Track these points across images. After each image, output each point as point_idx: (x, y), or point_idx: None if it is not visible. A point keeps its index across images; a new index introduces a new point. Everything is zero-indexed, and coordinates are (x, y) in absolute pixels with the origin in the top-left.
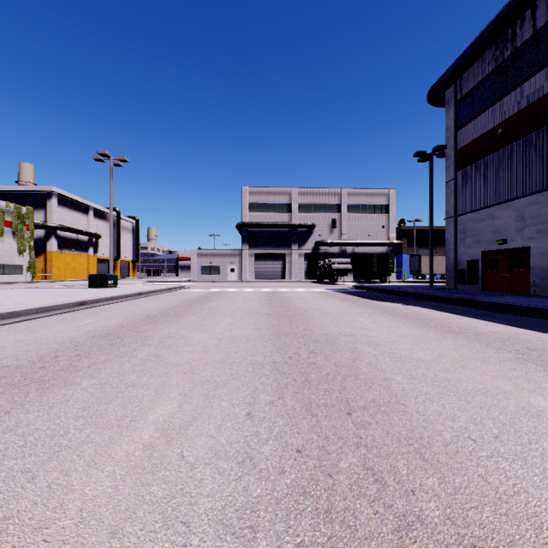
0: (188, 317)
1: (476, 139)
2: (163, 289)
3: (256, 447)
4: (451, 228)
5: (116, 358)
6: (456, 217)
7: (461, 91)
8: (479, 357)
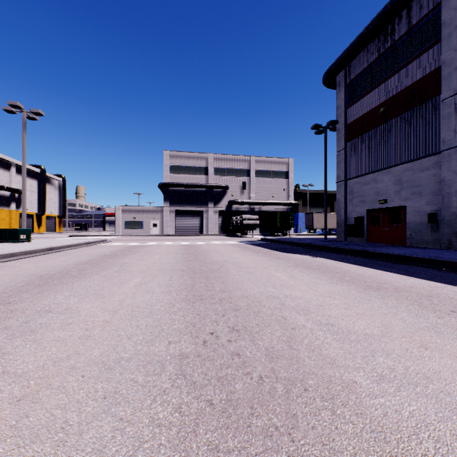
0: (91, 276)
1: (362, 116)
2: (81, 244)
3: None
4: (342, 190)
5: None
6: (346, 181)
7: (350, 75)
8: (428, 325)
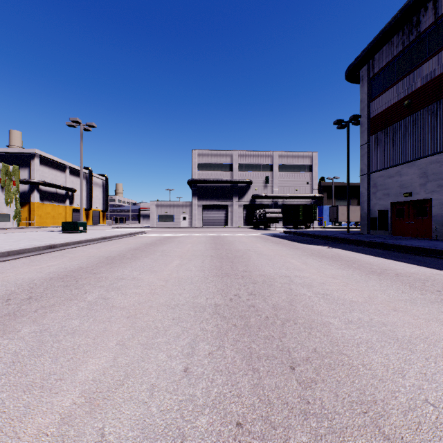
0: (142, 259)
1: (386, 110)
2: (125, 234)
3: (190, 418)
4: (365, 183)
5: (66, 301)
6: (369, 174)
7: (373, 69)
8: (407, 298)
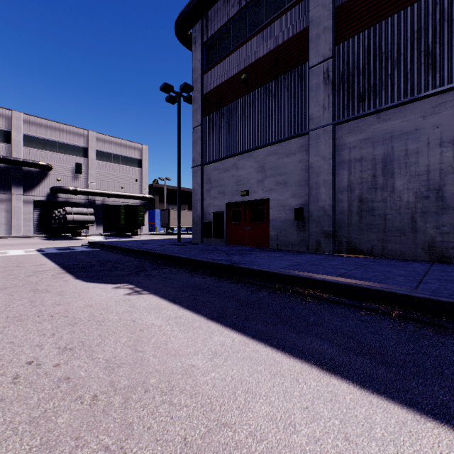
0: None
1: (221, 85)
2: None
3: None
4: (198, 177)
5: None
6: (203, 166)
7: (208, 32)
8: None
